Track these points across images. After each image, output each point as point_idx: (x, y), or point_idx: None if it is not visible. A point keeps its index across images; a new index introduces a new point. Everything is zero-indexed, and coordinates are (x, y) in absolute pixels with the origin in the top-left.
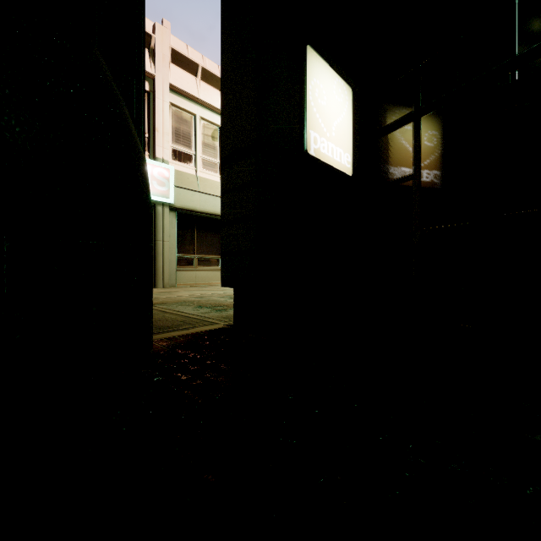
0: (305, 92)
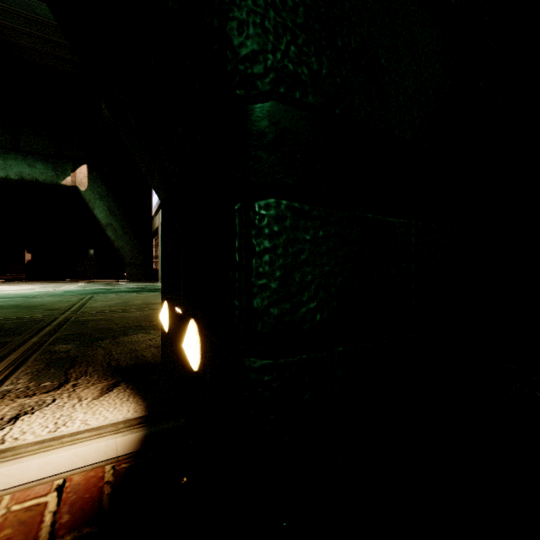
0: None
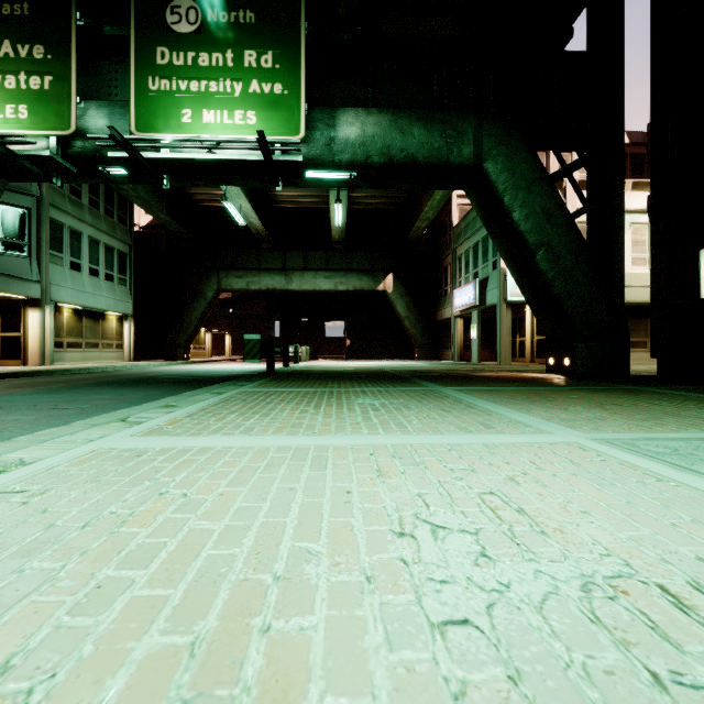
0: (699, 272)
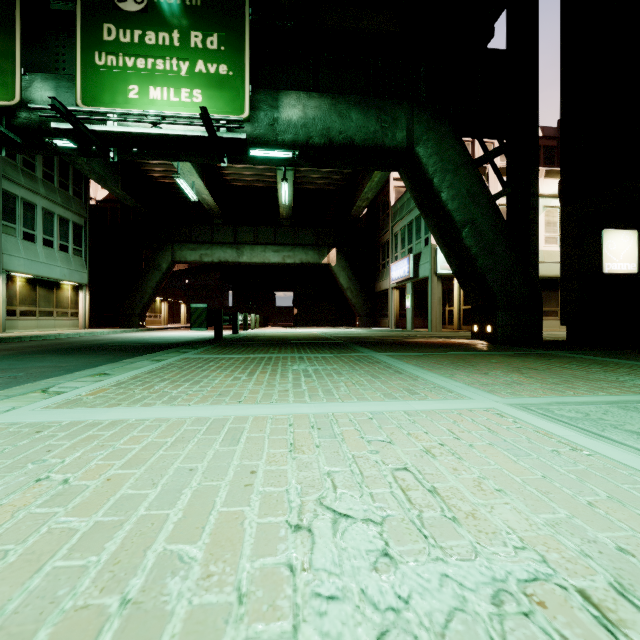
0: (602, 249)
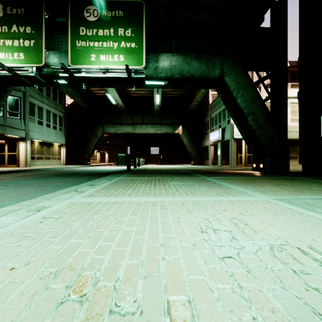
0: (321, 125)
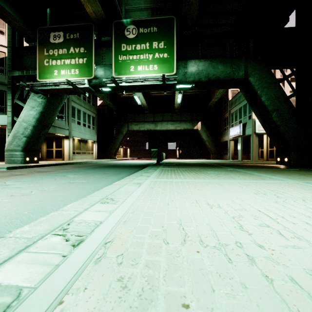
0: None
